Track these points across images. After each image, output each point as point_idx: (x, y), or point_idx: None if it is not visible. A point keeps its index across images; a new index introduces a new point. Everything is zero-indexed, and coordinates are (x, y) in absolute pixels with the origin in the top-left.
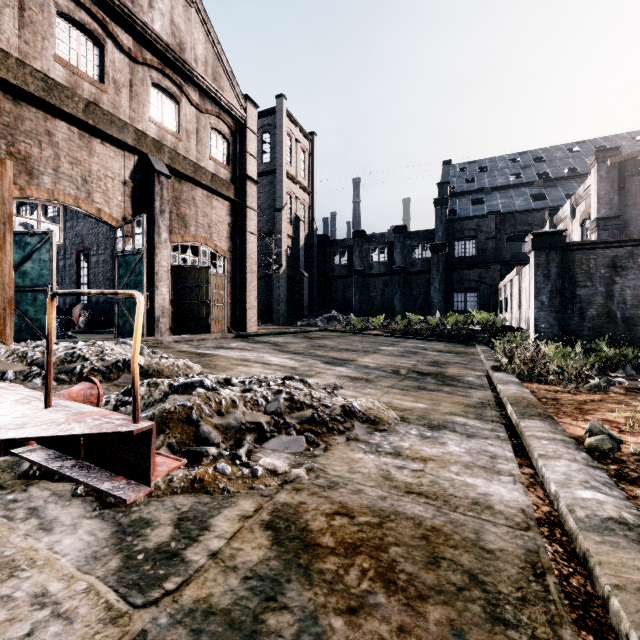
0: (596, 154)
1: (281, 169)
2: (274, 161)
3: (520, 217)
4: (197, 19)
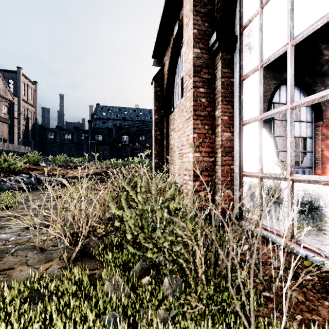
0: (113, 124)
1: (20, 98)
2: (16, 93)
3: None
4: (1, 79)
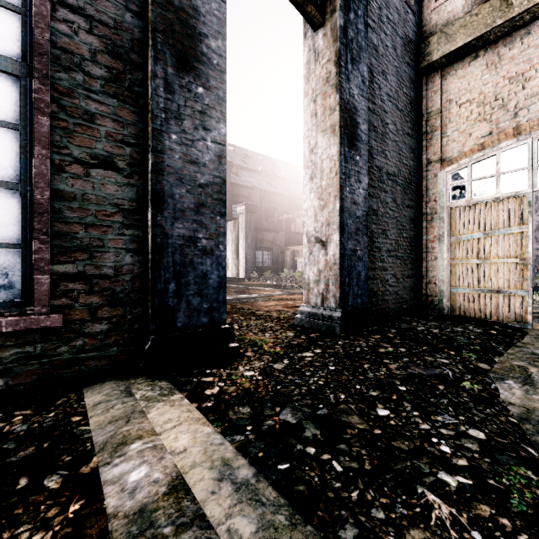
0: None
1: None
2: None
3: (273, 197)
4: None
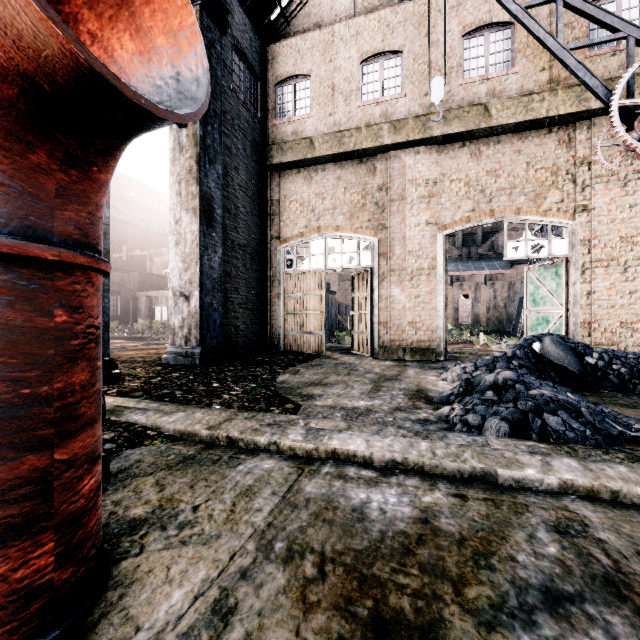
0: None
1: None
2: None
3: (120, 225)
4: None
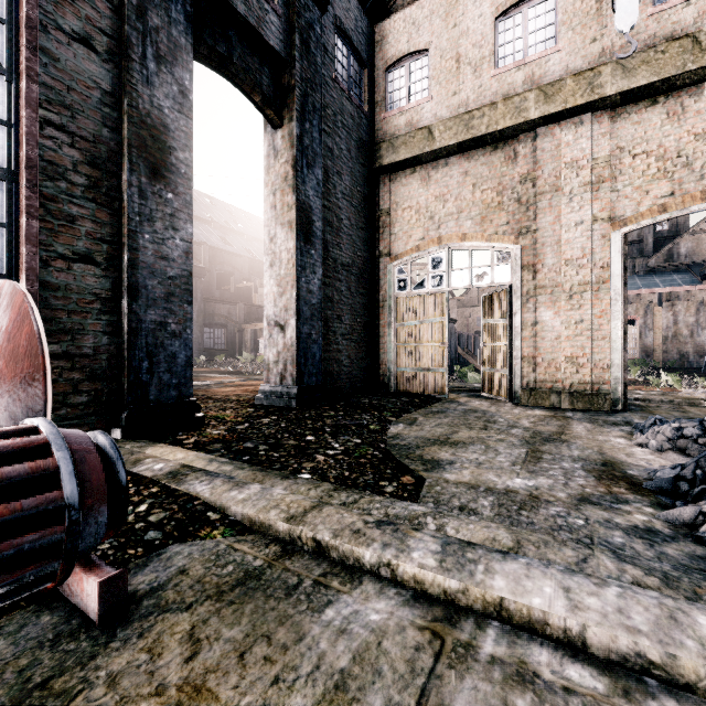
0: None
1: None
2: None
3: (227, 257)
4: None
